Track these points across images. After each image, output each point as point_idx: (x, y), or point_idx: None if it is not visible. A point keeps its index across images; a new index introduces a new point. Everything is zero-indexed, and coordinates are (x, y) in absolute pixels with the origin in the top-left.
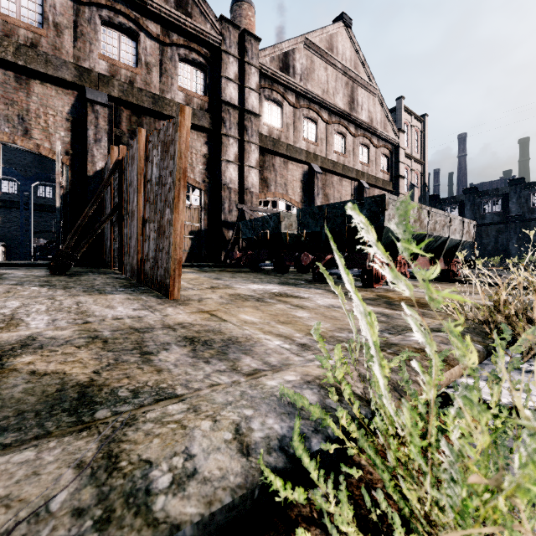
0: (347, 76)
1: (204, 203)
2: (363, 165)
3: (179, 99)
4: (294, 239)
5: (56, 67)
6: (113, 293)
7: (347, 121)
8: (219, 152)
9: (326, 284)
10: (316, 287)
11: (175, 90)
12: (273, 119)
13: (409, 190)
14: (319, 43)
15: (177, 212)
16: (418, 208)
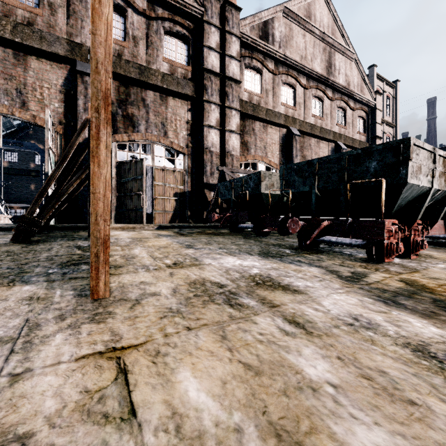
0: (324, 42)
1: (188, 166)
2: (339, 127)
3: (164, 69)
4: (275, 200)
5: (50, 43)
6: (28, 281)
7: (324, 85)
8: (201, 117)
9: (317, 255)
10: (307, 262)
11: (160, 61)
12: (253, 86)
13: None
14: (297, 12)
15: (96, 163)
16: (443, 159)
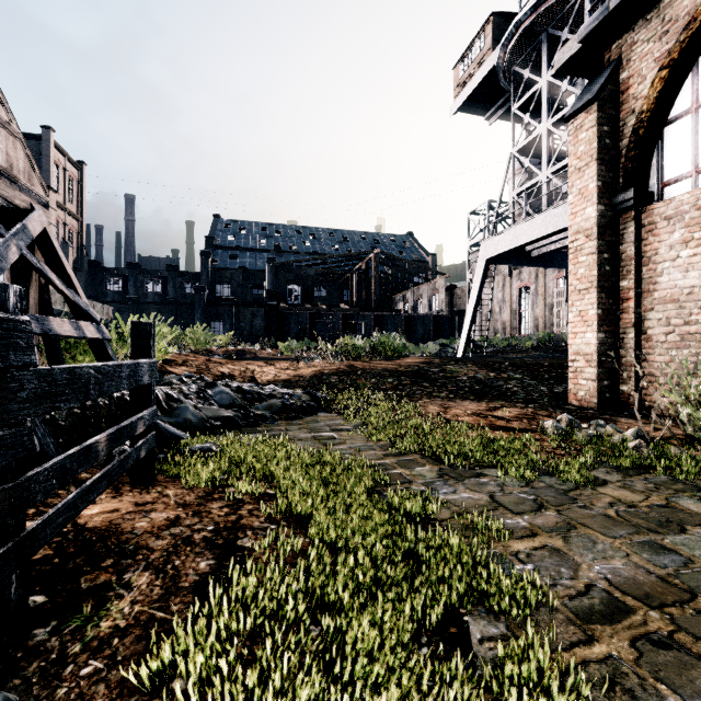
0: None
1: None
2: None
3: None
4: None
5: None
6: None
7: None
8: None
9: None
10: None
11: None
12: None
13: (61, 248)
14: None
15: None
16: None
